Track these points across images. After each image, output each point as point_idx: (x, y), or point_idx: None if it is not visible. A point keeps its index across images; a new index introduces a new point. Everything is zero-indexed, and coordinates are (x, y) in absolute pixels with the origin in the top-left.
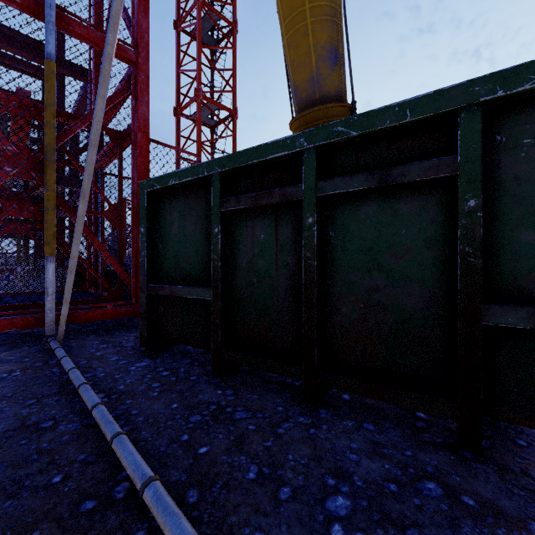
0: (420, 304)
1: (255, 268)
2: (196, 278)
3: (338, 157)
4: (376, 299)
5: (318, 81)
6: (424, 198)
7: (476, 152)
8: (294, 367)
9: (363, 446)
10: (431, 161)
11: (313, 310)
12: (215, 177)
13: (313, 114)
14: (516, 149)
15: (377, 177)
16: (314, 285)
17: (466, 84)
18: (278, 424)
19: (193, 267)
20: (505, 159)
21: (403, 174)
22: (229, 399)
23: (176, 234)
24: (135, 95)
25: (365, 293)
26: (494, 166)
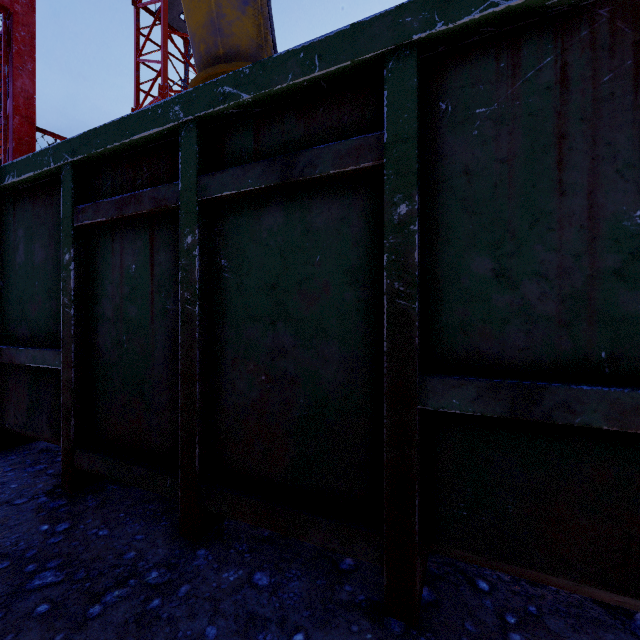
0: (339, 375)
1: (124, 319)
2: (47, 335)
3: (232, 139)
4: (282, 367)
5: (221, 27)
6: (345, 204)
7: (409, 125)
8: (170, 478)
9: (227, 630)
10: (350, 142)
11: (193, 386)
12: (65, 171)
13: (214, 77)
14: (466, 123)
15: (278, 169)
16: (195, 345)
17: (394, 13)
18: (102, 592)
19: (44, 318)
20: (451, 140)
21: (312, 163)
22: (51, 541)
23: (22, 264)
24: (10, 60)
25: (268, 358)
26: (437, 152)
